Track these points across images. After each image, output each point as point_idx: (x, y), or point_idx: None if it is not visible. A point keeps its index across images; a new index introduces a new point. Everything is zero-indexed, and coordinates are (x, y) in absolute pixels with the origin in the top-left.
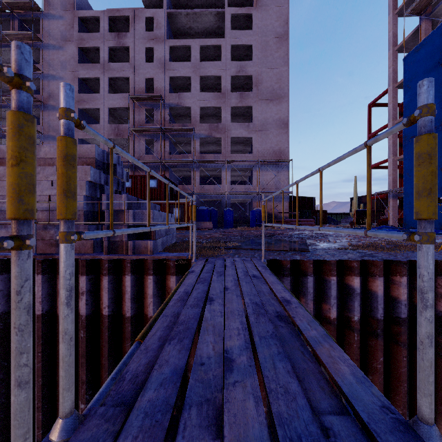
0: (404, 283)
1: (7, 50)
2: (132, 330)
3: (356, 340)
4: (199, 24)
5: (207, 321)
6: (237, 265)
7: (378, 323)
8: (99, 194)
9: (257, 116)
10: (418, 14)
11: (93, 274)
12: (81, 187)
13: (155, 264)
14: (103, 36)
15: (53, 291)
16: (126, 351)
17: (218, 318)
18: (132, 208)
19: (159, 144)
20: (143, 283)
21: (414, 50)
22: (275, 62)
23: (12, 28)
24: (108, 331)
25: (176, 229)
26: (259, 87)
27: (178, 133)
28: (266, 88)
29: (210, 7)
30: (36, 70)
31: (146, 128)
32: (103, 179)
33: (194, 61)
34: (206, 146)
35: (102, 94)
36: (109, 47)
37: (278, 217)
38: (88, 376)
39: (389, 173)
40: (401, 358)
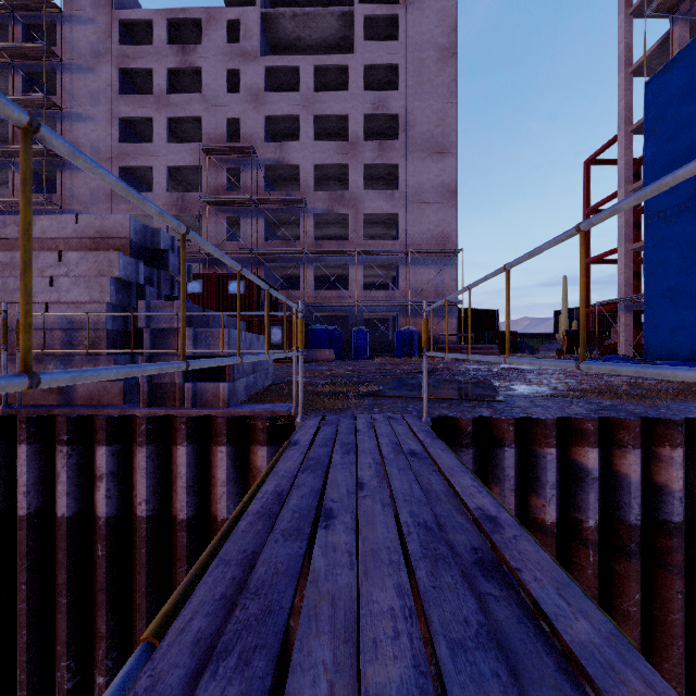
0: (678, 460)
1: (4, 74)
2: (189, 543)
3: (591, 562)
4: (313, 32)
5: (318, 583)
6: (378, 429)
7: (632, 532)
8: (135, 301)
9: (406, 179)
10: (668, 12)
11: (120, 443)
12: (103, 288)
13: (231, 426)
14: (158, 52)
15: (49, 474)
16: (179, 581)
17: (344, 574)
18: (192, 326)
19: (248, 225)
20: (209, 459)
21: (661, 71)
22: (435, 93)
23: (13, 38)
24: (145, 546)
25: (275, 361)
26: (409, 133)
27: (279, 207)
28: (420, 135)
29: (331, 5)
30: (50, 105)
31: (227, 198)
32: (145, 276)
33: (305, 90)
34: (325, 228)
35: (157, 144)
36: (168, 68)
37: (440, 342)
38: (111, 626)
39: (620, 271)
40: (673, 594)
